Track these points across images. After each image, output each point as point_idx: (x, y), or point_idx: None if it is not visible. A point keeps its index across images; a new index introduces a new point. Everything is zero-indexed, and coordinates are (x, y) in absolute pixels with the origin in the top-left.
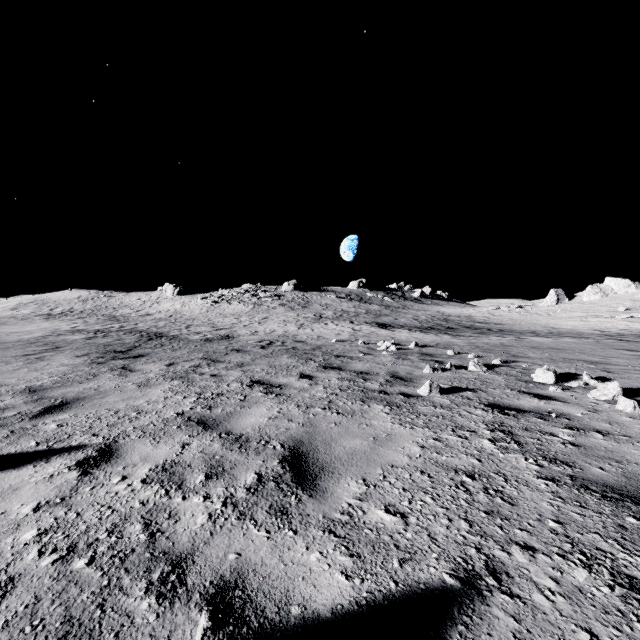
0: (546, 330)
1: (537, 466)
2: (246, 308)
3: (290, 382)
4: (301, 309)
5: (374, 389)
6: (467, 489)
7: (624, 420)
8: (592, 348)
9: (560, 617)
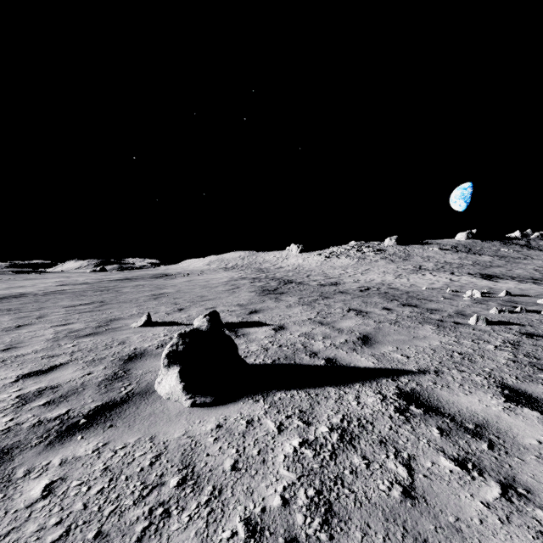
0: None
1: (512, 357)
2: (351, 261)
3: (374, 311)
4: (401, 261)
5: (434, 318)
6: (452, 356)
7: None
8: None
9: (452, 381)
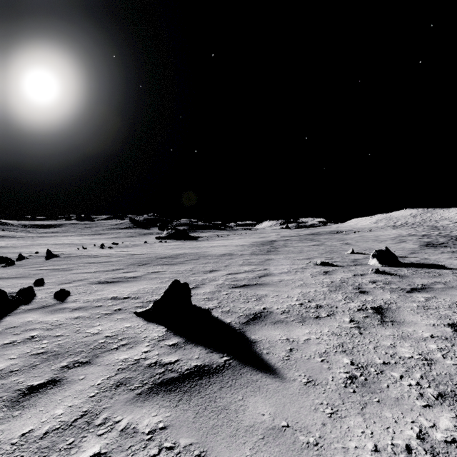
0: None
1: None
2: None
3: None
4: None
5: None
6: None
7: None
8: None
9: None
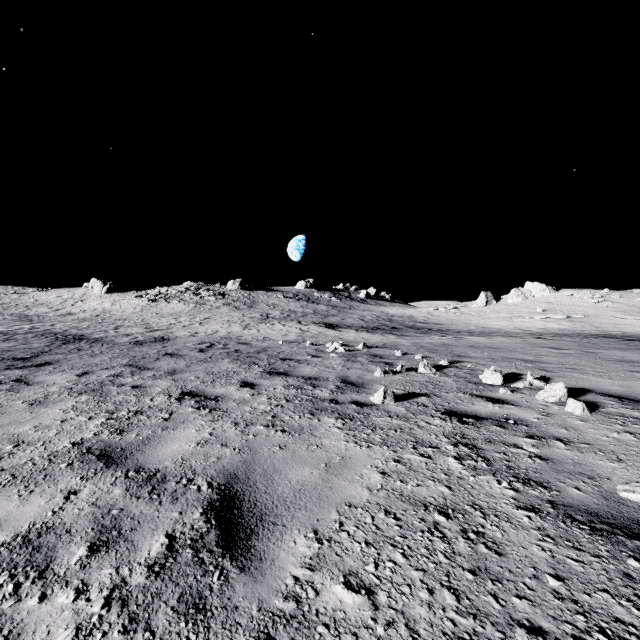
0: (479, 329)
1: (512, 491)
2: (187, 307)
3: (229, 392)
4: (247, 309)
5: (324, 398)
6: (443, 534)
7: (577, 424)
8: (522, 347)
9: None
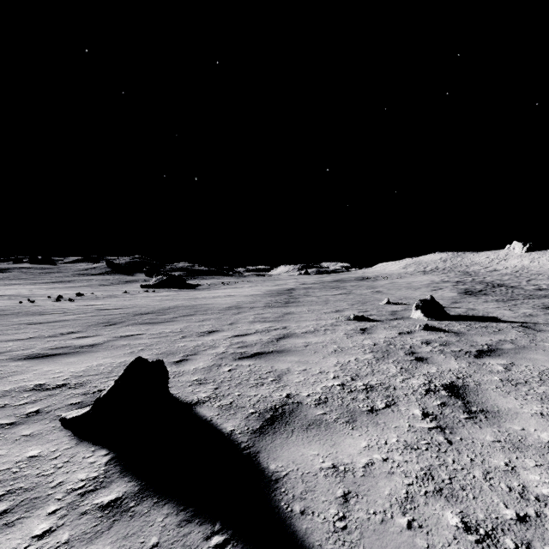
0: None
1: None
2: None
3: None
4: None
5: None
6: None
7: None
8: None
9: None
